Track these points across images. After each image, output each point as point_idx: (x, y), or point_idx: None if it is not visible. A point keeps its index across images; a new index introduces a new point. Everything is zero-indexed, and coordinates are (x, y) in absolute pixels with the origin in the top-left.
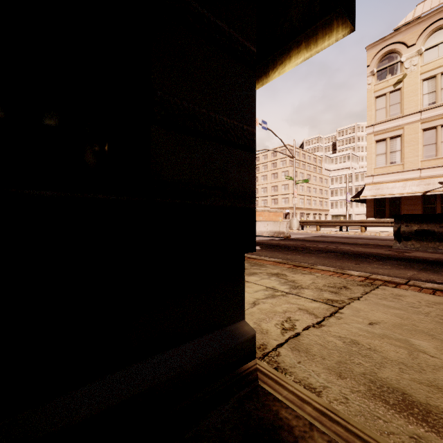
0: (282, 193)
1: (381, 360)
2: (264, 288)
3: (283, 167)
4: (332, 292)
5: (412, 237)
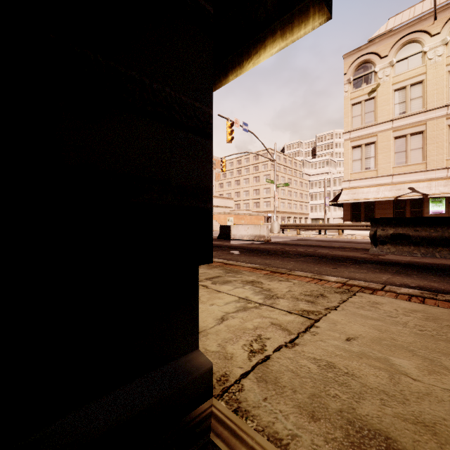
0: (263, 197)
1: (360, 389)
2: (236, 300)
3: (265, 171)
4: (309, 301)
5: (388, 241)
